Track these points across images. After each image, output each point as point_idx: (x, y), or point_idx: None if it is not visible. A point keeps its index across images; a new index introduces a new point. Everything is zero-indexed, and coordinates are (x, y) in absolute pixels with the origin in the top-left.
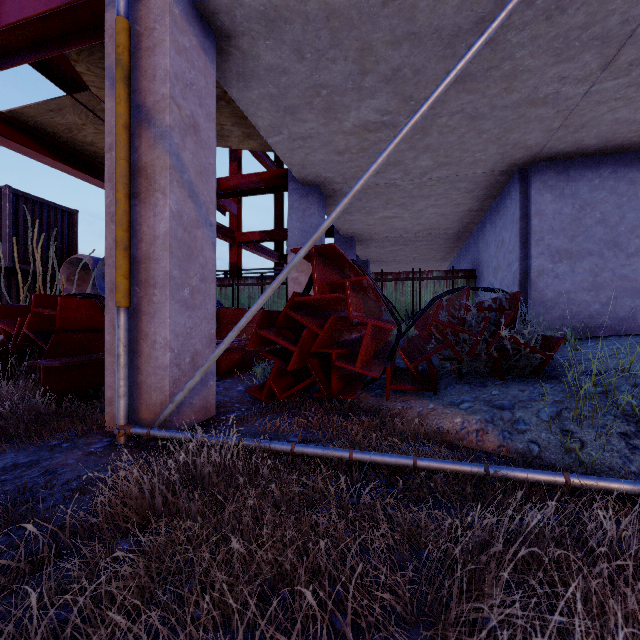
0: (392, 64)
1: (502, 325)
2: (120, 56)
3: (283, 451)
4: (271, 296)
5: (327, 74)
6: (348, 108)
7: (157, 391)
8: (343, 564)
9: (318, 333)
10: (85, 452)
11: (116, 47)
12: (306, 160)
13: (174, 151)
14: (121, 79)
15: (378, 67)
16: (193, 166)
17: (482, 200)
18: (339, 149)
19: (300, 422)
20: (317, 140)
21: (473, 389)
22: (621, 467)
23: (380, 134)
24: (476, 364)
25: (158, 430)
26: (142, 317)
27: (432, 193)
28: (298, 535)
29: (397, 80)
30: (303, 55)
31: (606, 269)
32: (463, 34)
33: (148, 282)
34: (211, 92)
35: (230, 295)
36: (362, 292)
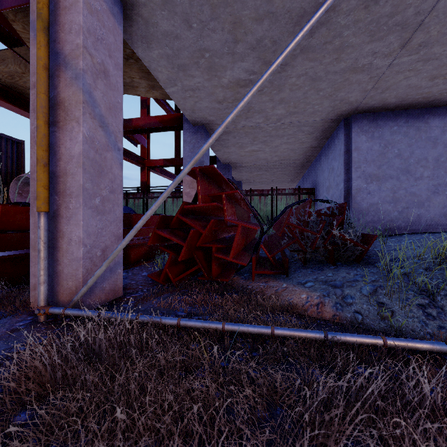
0: (256, 36)
1: (334, 226)
2: (40, 10)
3: (171, 324)
4: (171, 206)
5: (209, 41)
6: (225, 68)
7: (72, 278)
8: (213, 424)
9: (202, 232)
10: (9, 329)
11: (37, 3)
12: (195, 106)
13: (87, 89)
14: (41, 29)
15: (246, 37)
16: (103, 103)
17: (319, 140)
18: (219, 99)
19: (187, 299)
20: (203, 91)
21: (314, 272)
22: (420, 329)
23: (248, 89)
24: (316, 254)
25: (71, 310)
26: (60, 220)
27: (285, 134)
28: (177, 399)
29: (260, 48)
30: (191, 25)
31: (401, 188)
32: (307, 15)
33: (65, 192)
34: (119, 47)
35: (141, 205)
36: (235, 202)
